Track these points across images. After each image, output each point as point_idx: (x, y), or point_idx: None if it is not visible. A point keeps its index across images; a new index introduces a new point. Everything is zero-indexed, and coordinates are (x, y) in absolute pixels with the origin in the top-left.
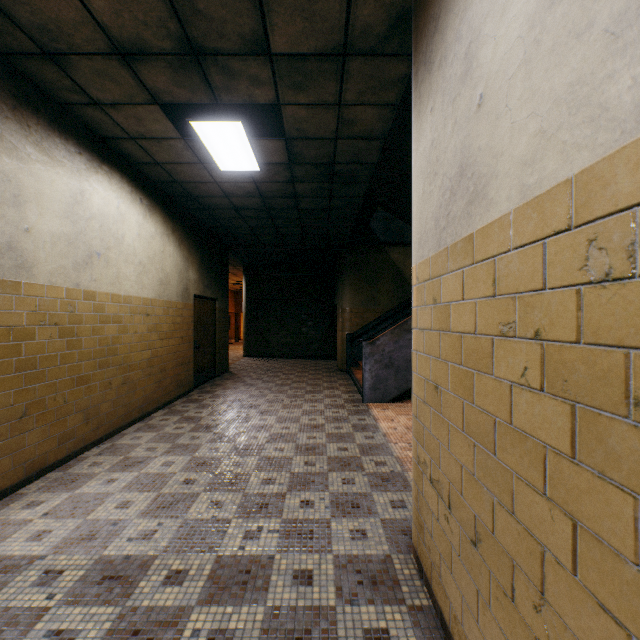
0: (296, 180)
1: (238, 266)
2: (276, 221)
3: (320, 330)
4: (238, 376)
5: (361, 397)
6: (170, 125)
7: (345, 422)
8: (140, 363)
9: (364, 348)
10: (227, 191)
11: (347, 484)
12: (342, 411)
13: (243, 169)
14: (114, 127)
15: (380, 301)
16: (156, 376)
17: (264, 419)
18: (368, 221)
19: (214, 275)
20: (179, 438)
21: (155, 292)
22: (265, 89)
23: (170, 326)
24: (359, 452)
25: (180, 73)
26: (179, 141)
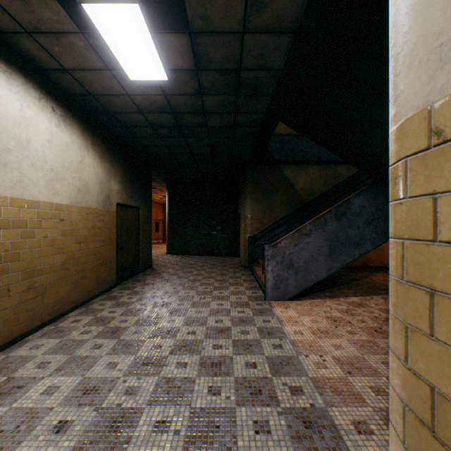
0: (203, 92)
1: (162, 183)
2: (188, 140)
3: (226, 233)
4: (158, 272)
5: (263, 294)
6: (61, 10)
7: (251, 324)
8: (52, 267)
9: (266, 250)
10: (140, 106)
11: (260, 433)
12: (247, 310)
13: (151, 77)
14: (1, 14)
15: (276, 210)
16: (72, 277)
17: (172, 320)
18: (268, 140)
19: (137, 187)
20: (80, 347)
21: (71, 199)
22: None
23: (89, 230)
24: (269, 370)
25: None
26: (78, 37)
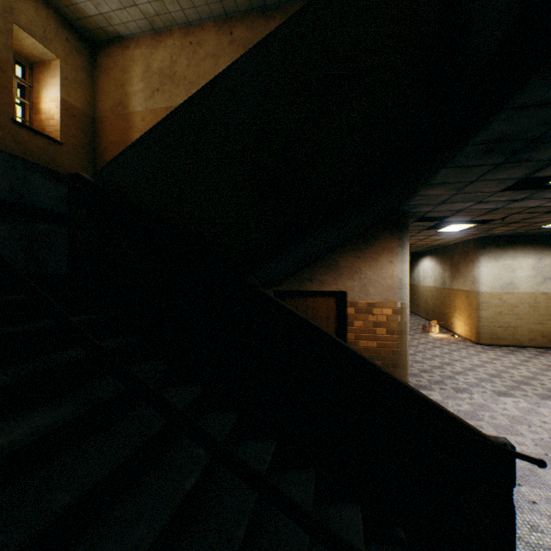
0: None
1: None
2: None
3: None
4: None
5: None
6: None
7: None
8: None
9: None
10: None
11: None
12: (523, 529)
13: None
14: None
15: None
16: None
17: None
18: None
19: None
20: None
21: None
22: (498, 195)
23: None
24: None
25: (542, 195)
26: None
